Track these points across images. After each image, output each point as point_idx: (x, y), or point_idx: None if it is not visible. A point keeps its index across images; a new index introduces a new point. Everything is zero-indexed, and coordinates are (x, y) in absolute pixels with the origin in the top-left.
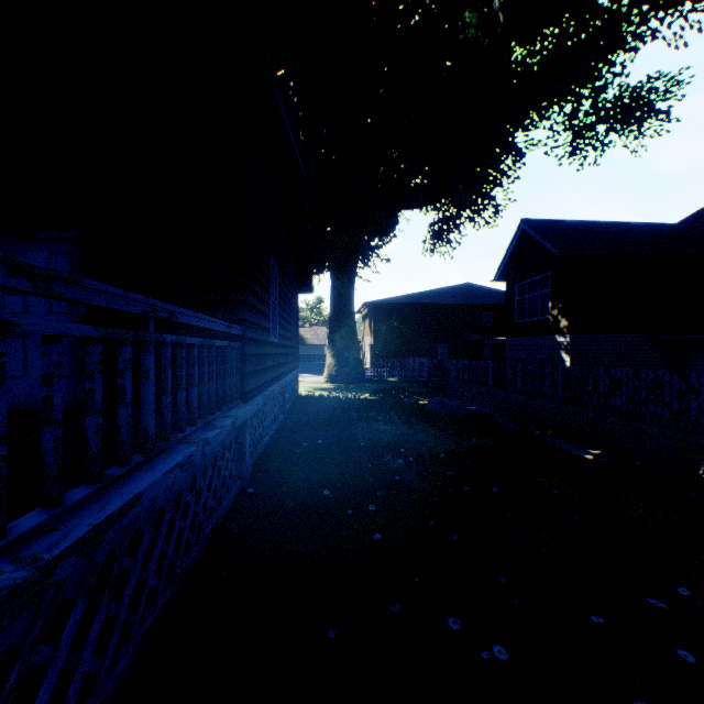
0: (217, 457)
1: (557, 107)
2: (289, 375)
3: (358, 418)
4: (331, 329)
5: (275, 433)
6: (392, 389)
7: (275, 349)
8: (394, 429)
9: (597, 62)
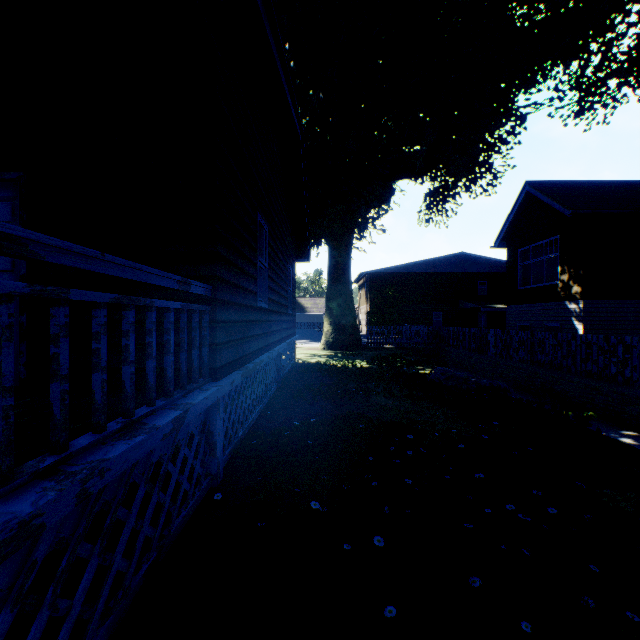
0: (161, 462)
1: (562, 64)
2: (284, 343)
3: (355, 390)
4: (328, 297)
5: (265, 407)
6: (389, 357)
7: (265, 315)
8: (396, 405)
9: (610, 11)
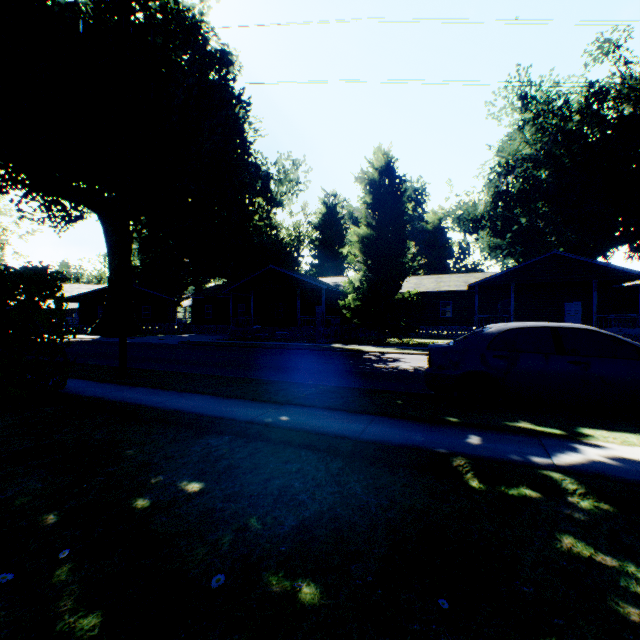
0: None
1: None
2: None
3: None
4: None
5: None
6: None
7: None
8: None
9: None
